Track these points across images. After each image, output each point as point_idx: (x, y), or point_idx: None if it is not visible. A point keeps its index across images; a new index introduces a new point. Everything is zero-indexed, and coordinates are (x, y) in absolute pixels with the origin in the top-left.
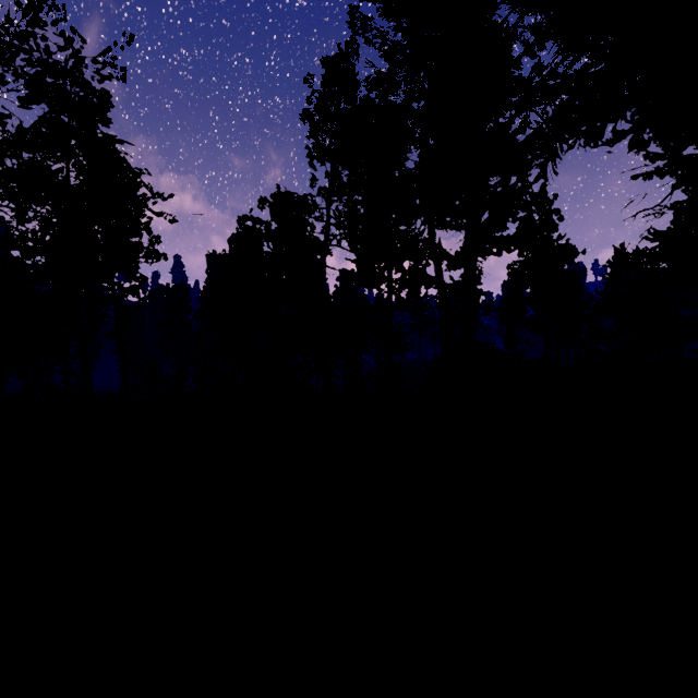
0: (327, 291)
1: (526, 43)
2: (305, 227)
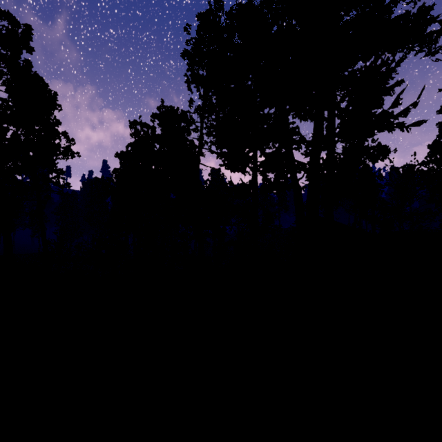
0: (200, 180)
1: None
2: (183, 131)
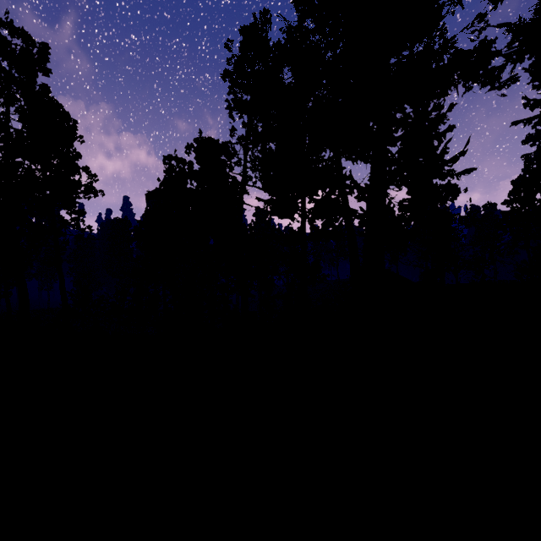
0: (244, 224)
1: None
2: (224, 167)
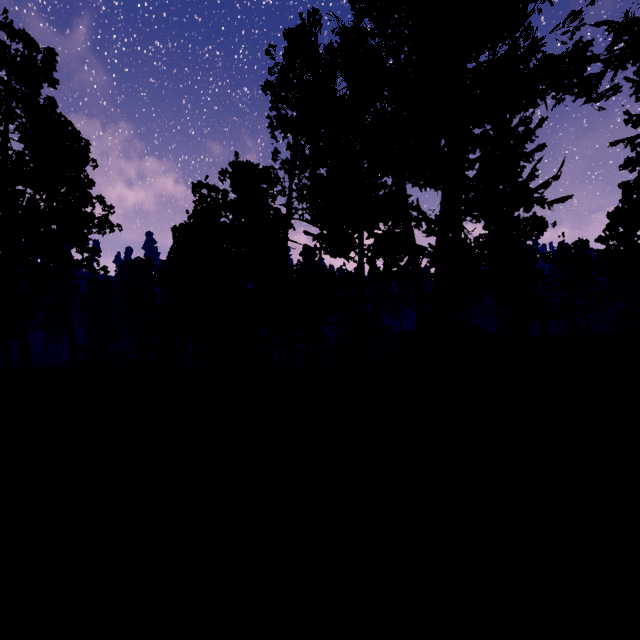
0: (288, 264)
1: None
2: (266, 197)
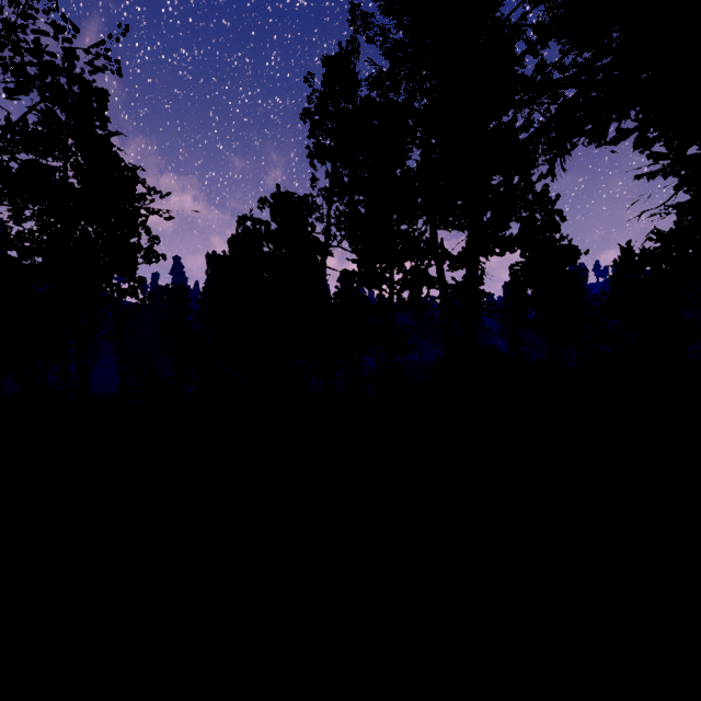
0: (328, 292)
1: (528, 41)
2: (306, 227)
